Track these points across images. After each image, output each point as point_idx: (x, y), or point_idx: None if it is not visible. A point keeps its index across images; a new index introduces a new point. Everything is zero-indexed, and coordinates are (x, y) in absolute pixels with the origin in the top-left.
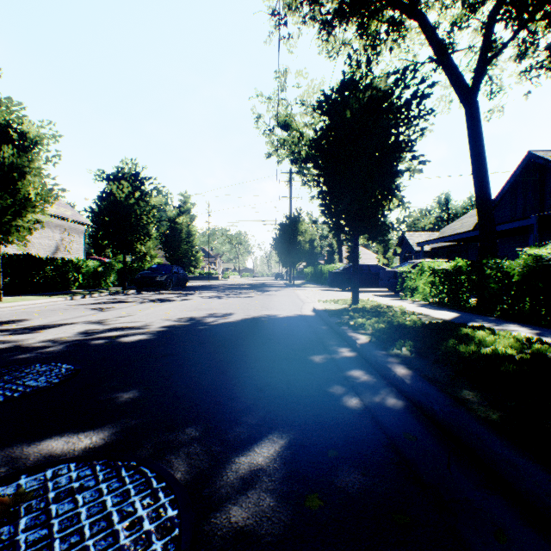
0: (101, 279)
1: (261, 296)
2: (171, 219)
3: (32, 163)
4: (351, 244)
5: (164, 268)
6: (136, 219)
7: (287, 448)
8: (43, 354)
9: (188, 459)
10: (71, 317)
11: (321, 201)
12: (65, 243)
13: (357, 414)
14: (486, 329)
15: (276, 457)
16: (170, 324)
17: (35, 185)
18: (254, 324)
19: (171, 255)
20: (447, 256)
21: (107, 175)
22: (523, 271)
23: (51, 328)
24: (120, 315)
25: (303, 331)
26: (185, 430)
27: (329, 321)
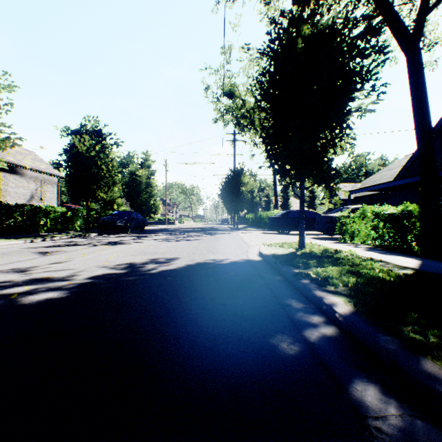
0: (68, 223)
1: (208, 239)
2: (132, 172)
3: None
4: (284, 195)
5: (124, 213)
6: (97, 169)
7: None
8: None
9: None
10: (4, 263)
11: (267, 144)
12: (40, 192)
13: None
14: None
15: None
16: (103, 272)
17: None
18: (197, 272)
19: (132, 203)
20: (369, 204)
21: (71, 130)
22: None
23: None
24: (58, 260)
25: (253, 283)
26: None
27: (281, 270)
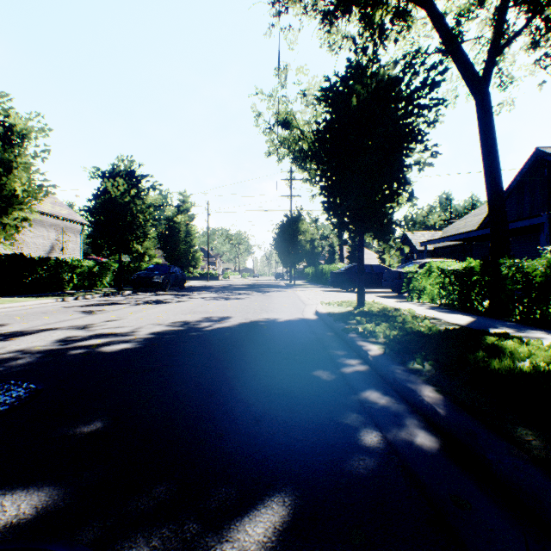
0: (96, 279)
1: (260, 297)
2: (169, 218)
3: (18, 157)
4: (352, 244)
5: (161, 268)
6: (132, 217)
7: (291, 525)
8: (6, 368)
9: (147, 549)
10: (56, 321)
11: (324, 197)
12: (61, 242)
13: (382, 461)
14: (513, 337)
15: (276, 545)
16: (161, 329)
17: (21, 181)
18: (252, 329)
19: (169, 255)
20: (450, 256)
21: (102, 172)
22: (546, 272)
23: (28, 334)
24: (109, 319)
25: (306, 338)
26: (152, 491)
27: (334, 326)
